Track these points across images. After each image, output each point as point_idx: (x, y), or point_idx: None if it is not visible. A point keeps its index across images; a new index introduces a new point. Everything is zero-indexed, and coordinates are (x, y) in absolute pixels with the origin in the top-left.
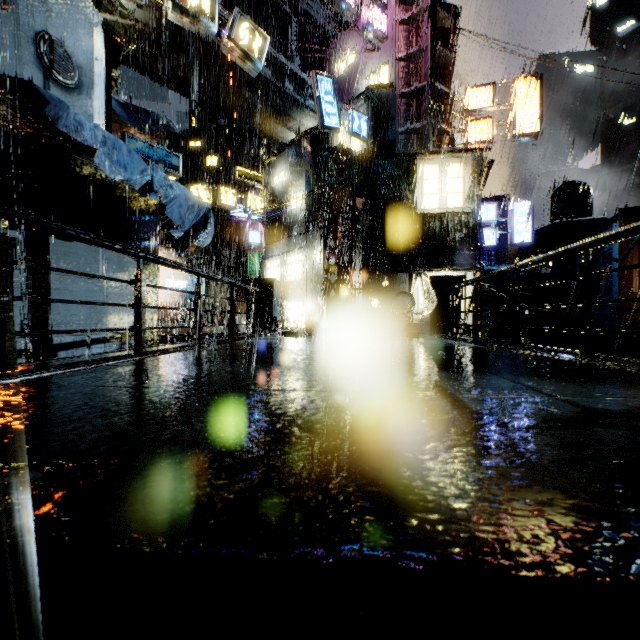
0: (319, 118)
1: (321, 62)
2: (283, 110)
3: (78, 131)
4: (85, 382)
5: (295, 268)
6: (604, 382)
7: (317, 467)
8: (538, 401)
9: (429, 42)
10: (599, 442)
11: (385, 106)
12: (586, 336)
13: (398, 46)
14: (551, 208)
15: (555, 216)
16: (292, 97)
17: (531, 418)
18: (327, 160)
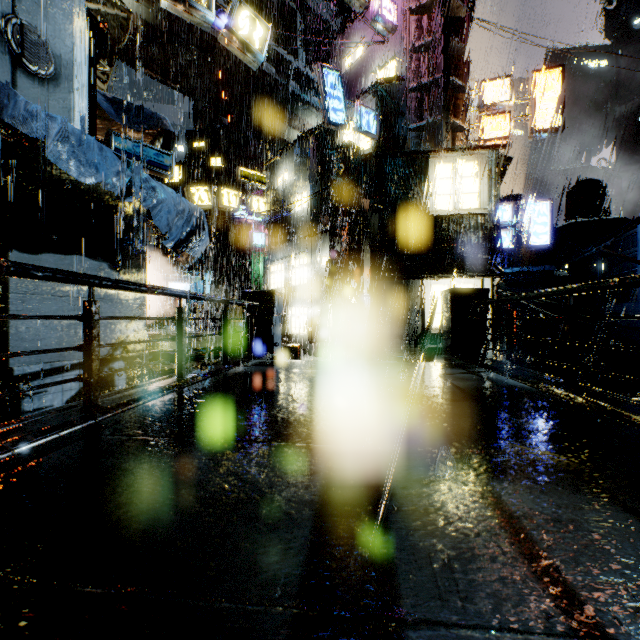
0: (325, 114)
1: (327, 59)
2: (288, 108)
3: (31, 124)
4: None
5: (300, 272)
6: None
7: None
8: None
9: (442, 32)
10: None
11: (395, 101)
12: None
13: (409, 37)
14: (566, 207)
15: (570, 216)
16: (297, 95)
17: None
18: (333, 159)
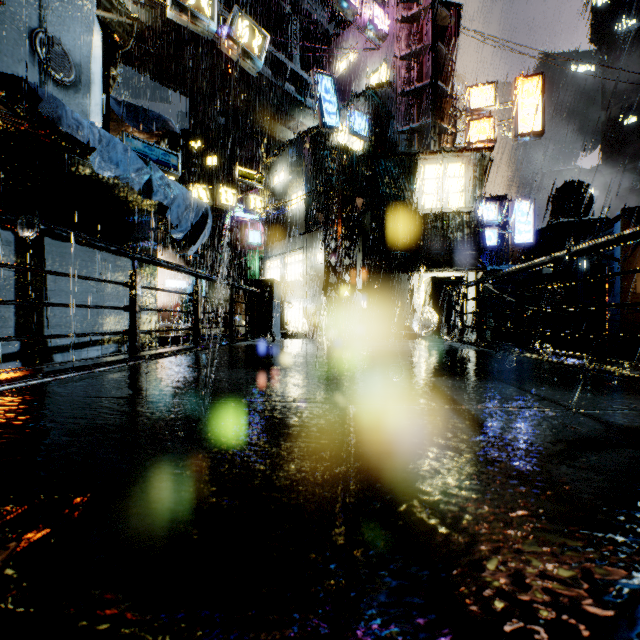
0: (319, 117)
1: (321, 61)
2: (283, 110)
3: (73, 129)
4: (72, 391)
5: (295, 268)
6: (623, 392)
7: (319, 505)
8: (557, 415)
9: (430, 41)
10: (637, 469)
11: (386, 105)
12: (597, 340)
13: (399, 45)
14: (552, 208)
15: (556, 216)
16: (292, 96)
17: (554, 437)
18: (327, 159)
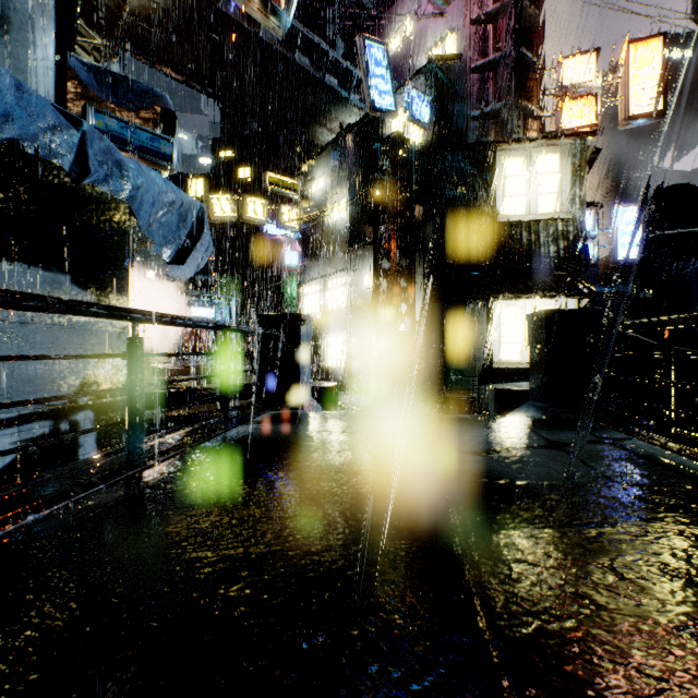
0: (367, 97)
1: None
2: (324, 108)
3: None
4: None
5: (337, 294)
6: None
7: None
8: None
9: None
10: None
11: (453, 84)
12: None
13: (470, 5)
14: (650, 218)
15: (655, 227)
16: (334, 91)
17: None
18: (378, 154)
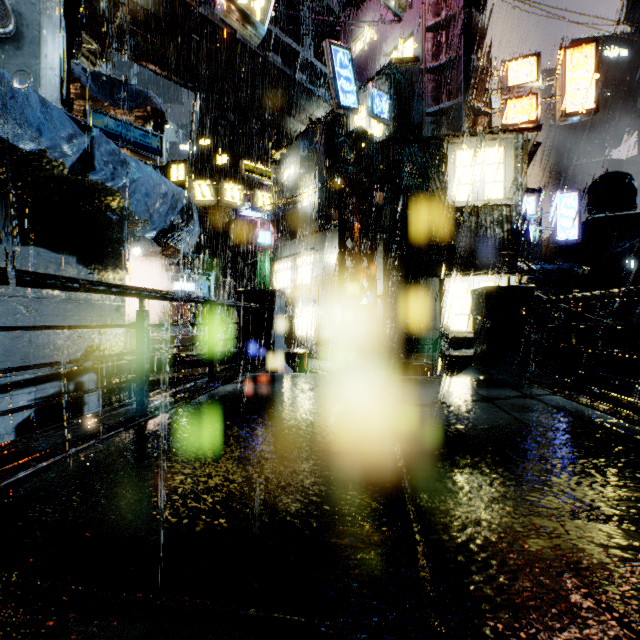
0: (334, 96)
1: None
2: (294, 101)
3: None
4: None
5: (307, 271)
6: None
7: None
8: None
9: (463, 6)
10: None
11: (410, 84)
12: None
13: (425, 14)
14: (588, 202)
15: (593, 211)
16: (304, 86)
17: None
18: (343, 146)
